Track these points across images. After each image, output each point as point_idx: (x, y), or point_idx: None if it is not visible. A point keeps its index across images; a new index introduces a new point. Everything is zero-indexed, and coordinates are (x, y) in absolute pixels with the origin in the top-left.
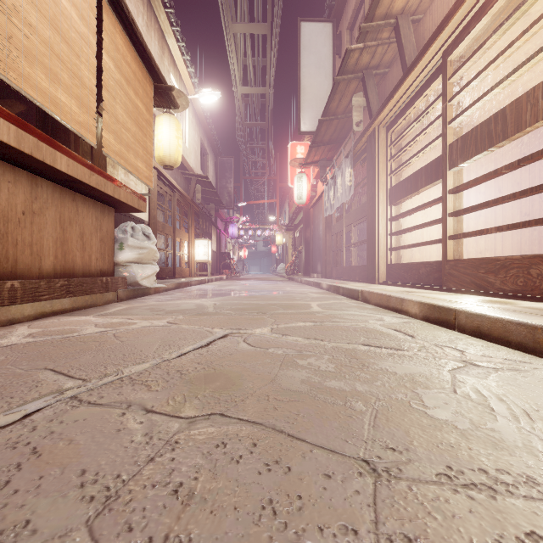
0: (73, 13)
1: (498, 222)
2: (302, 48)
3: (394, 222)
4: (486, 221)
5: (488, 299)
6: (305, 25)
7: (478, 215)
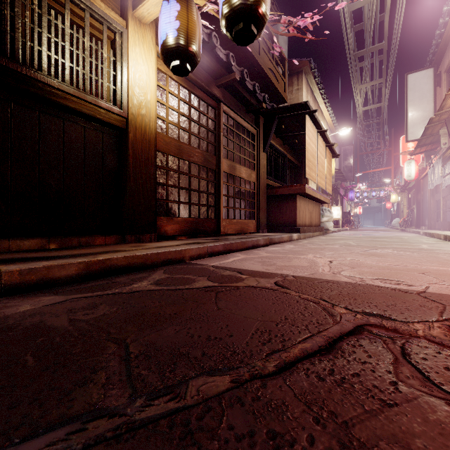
0: (323, 159)
1: None
2: (408, 90)
3: None
4: None
5: None
6: (411, 76)
7: None
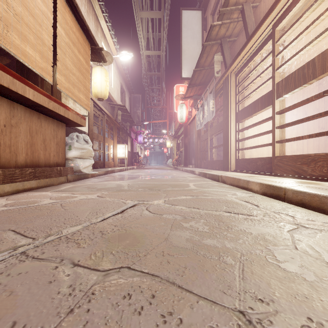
0: None
1: (305, 133)
2: (183, 26)
3: (240, 133)
4: (297, 132)
5: (304, 181)
6: (185, 12)
7: (292, 129)
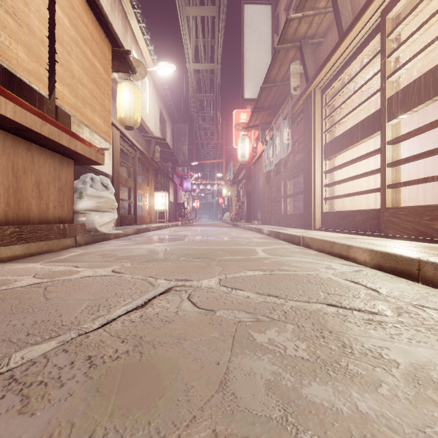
0: None
1: (420, 175)
2: (245, 27)
3: (329, 175)
4: (410, 174)
5: None
6: (248, 7)
7: (402, 169)
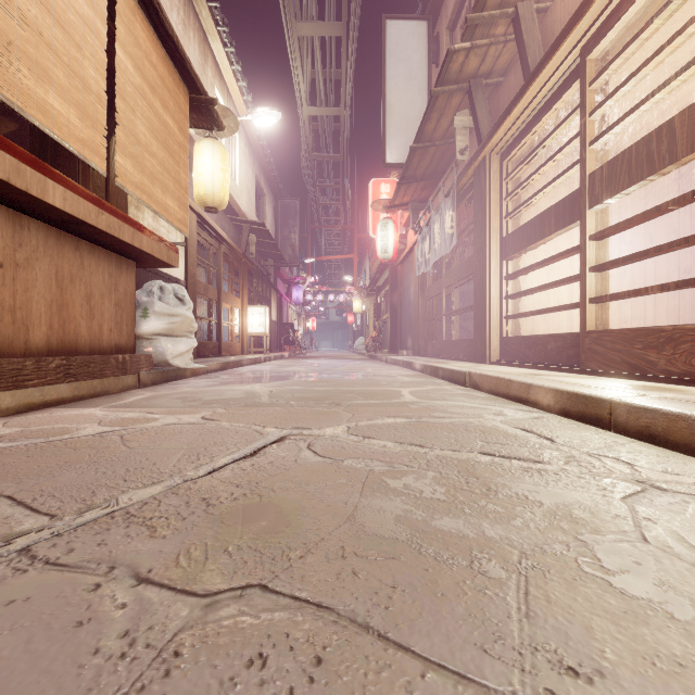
0: None
1: (649, 282)
2: (388, 54)
3: (511, 282)
4: (633, 281)
5: (650, 386)
6: (392, 24)
7: (622, 273)
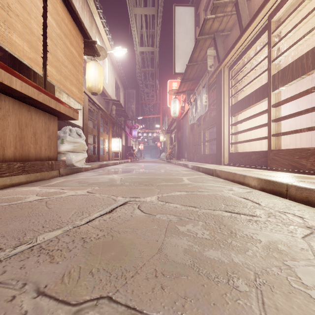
0: None
1: (298, 127)
2: (176, 22)
3: (234, 127)
4: (290, 126)
5: (304, 176)
6: (178, 8)
7: (285, 123)
